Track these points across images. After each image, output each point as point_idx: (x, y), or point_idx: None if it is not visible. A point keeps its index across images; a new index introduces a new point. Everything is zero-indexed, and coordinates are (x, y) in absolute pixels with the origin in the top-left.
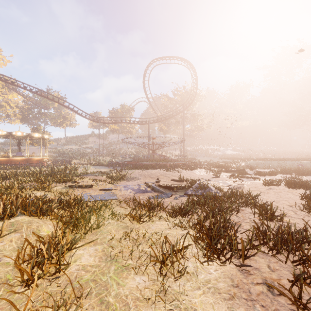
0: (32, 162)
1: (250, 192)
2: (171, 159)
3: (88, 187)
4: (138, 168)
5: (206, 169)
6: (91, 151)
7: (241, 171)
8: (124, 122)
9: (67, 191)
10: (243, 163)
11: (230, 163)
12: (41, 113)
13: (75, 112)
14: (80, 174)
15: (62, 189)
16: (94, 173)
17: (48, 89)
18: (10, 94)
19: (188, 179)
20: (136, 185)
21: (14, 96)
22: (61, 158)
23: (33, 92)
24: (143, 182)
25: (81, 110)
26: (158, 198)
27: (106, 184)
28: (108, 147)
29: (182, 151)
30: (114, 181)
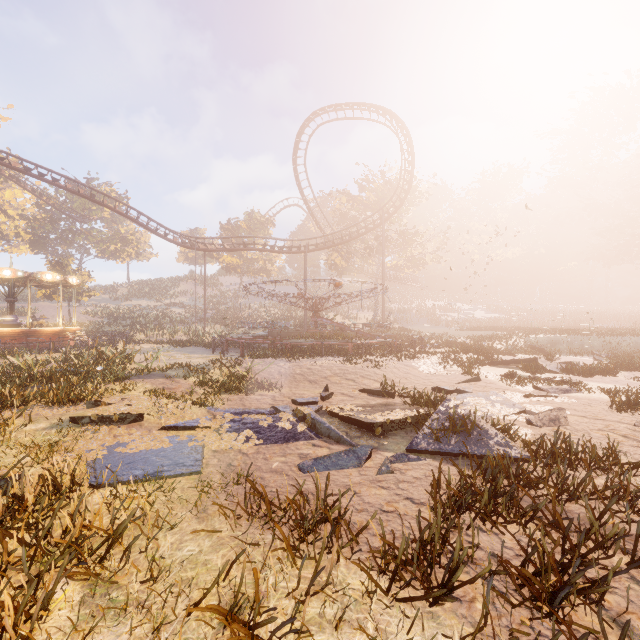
0: (39, 337)
1: (596, 437)
2: (357, 332)
3: (129, 420)
4: (280, 355)
5: (442, 358)
6: (182, 313)
7: (529, 362)
8: (250, 248)
9: (59, 437)
10: (521, 341)
11: (489, 340)
12: (72, 230)
13: (141, 225)
14: (135, 371)
15: (49, 430)
16: (167, 370)
17: (89, 179)
18: (8, 188)
19: (408, 391)
20: (267, 410)
21: (16, 194)
22: (114, 327)
23: (47, 181)
24: (287, 397)
25: (156, 222)
26: (330, 470)
27: (186, 409)
28: (219, 305)
29: (379, 313)
30: (214, 395)
